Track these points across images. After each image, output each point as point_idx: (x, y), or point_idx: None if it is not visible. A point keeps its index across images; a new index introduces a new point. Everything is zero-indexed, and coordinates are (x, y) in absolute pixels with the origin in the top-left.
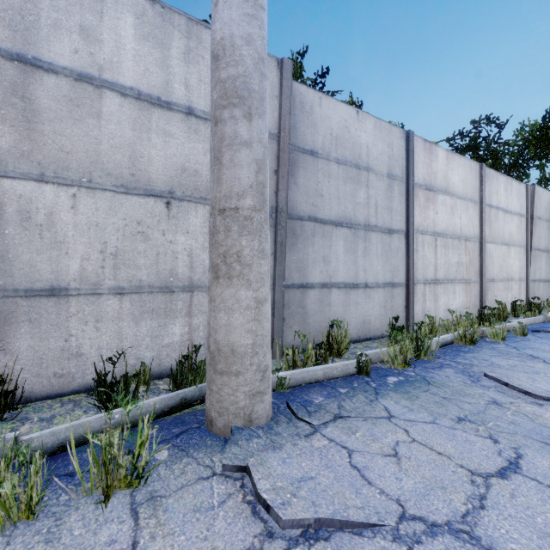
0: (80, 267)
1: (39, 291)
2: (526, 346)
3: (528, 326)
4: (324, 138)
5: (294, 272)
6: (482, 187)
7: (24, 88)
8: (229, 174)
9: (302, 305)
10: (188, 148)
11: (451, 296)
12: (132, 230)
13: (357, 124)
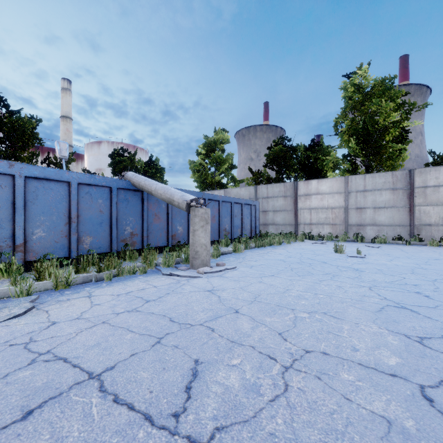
0: (434, 220)
1: (426, 225)
2: None
3: None
4: None
5: None
6: None
7: (424, 191)
8: None
9: None
10: None
11: None
12: None
13: None
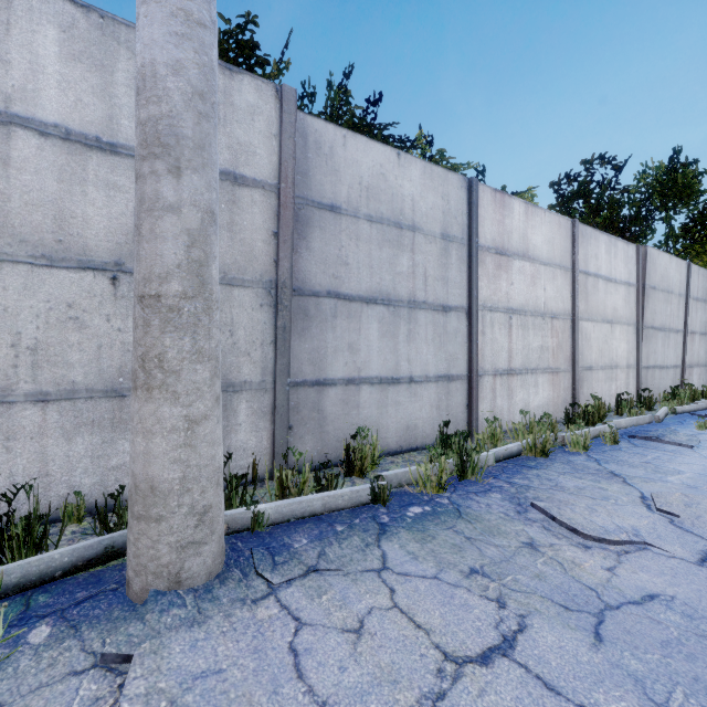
0: None
1: None
2: (611, 459)
3: (628, 429)
4: (350, 189)
5: (306, 365)
6: (575, 250)
7: None
8: (149, 248)
9: (319, 408)
10: None
11: (532, 390)
12: (60, 316)
13: (398, 170)
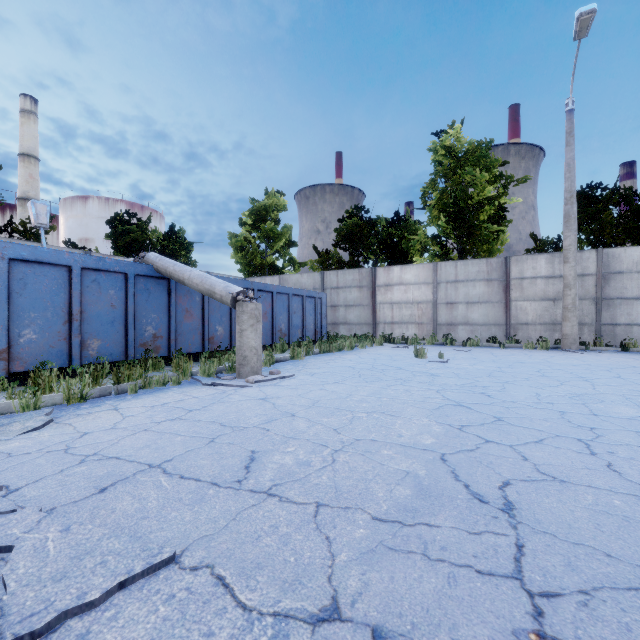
0: (531, 318)
1: (523, 324)
2: None
3: None
4: (627, 265)
5: (608, 319)
6: None
7: (521, 284)
8: (565, 301)
9: (613, 332)
10: (560, 286)
11: None
12: (544, 309)
13: None
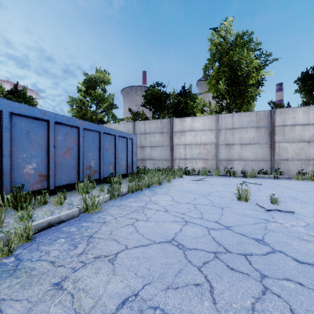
0: (290, 156)
1: (284, 159)
2: None
3: None
4: None
5: None
6: None
7: (283, 130)
8: None
9: None
10: (313, 131)
11: None
12: (300, 149)
13: None
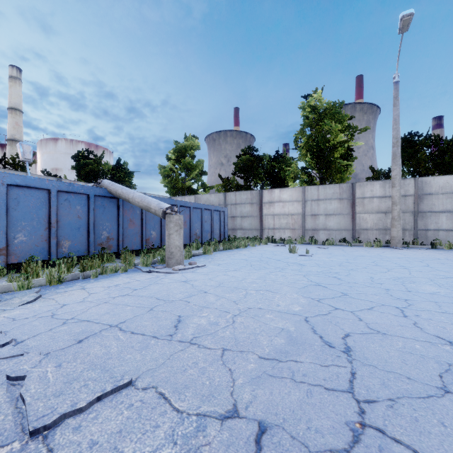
0: (370, 226)
1: (364, 229)
2: None
3: None
4: (435, 189)
5: (422, 226)
6: None
7: (363, 201)
8: (393, 214)
9: (426, 235)
10: (389, 203)
11: None
12: (378, 219)
13: None
